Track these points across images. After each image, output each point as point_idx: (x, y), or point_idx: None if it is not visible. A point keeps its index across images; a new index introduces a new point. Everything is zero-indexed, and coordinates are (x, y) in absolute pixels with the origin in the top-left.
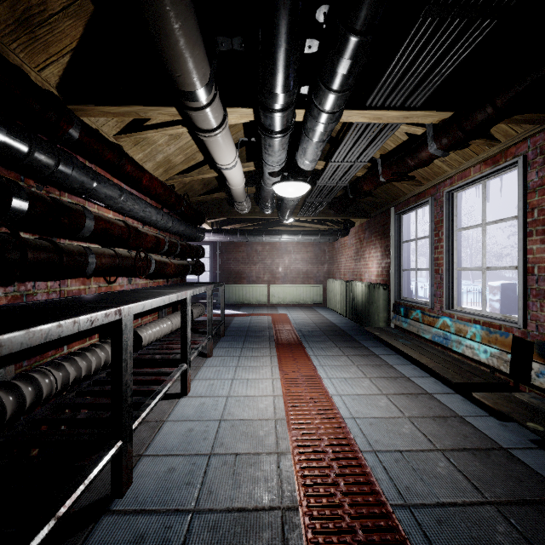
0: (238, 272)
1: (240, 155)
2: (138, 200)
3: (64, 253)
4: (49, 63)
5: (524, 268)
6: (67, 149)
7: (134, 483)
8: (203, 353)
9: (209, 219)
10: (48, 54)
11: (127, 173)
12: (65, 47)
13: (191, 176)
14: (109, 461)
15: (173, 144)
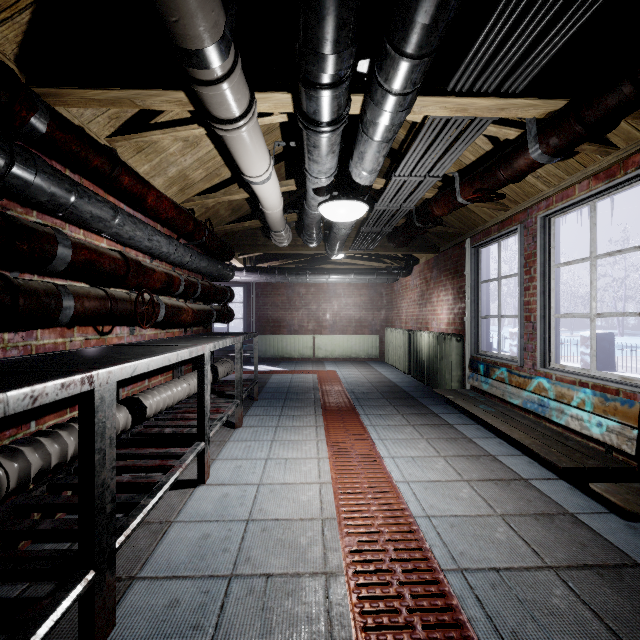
0: (276, 319)
1: (278, 173)
2: (141, 225)
3: (20, 292)
4: None
5: None
6: (36, 150)
7: (118, 626)
8: (231, 423)
9: (240, 254)
10: None
11: (124, 187)
12: None
13: (214, 197)
14: (70, 607)
15: (189, 153)
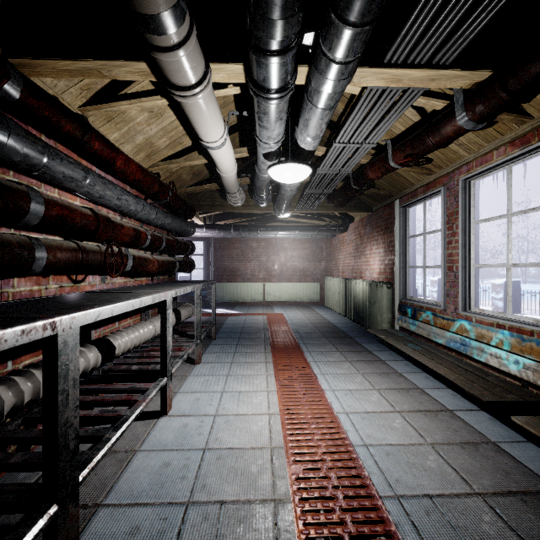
0: (232, 269)
1: (233, 142)
2: (110, 185)
3: None
4: None
5: None
6: (13, 116)
7: None
8: (192, 359)
9: (200, 213)
10: None
11: (95, 151)
12: None
13: (177, 163)
14: None
15: (154, 123)
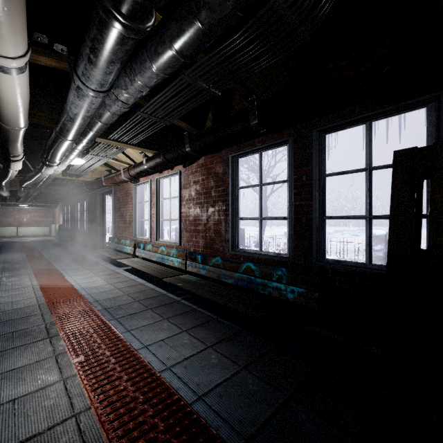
0: None
1: None
2: None
3: None
4: None
5: (71, 221)
6: None
7: None
8: None
9: None
10: None
11: None
12: None
13: None
14: None
15: None
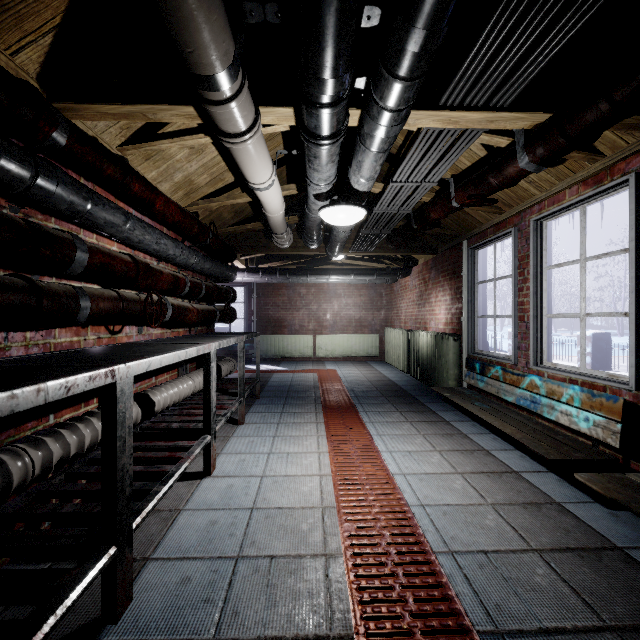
0: (277, 319)
1: (279, 176)
2: (150, 229)
3: (44, 294)
4: (25, 44)
5: (636, 315)
6: (54, 161)
7: (135, 600)
8: (234, 419)
9: (242, 255)
10: (22, 32)
11: (134, 194)
12: (45, 22)
13: (218, 201)
14: (96, 577)
15: (195, 160)
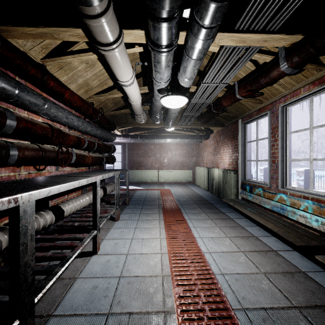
0: (139, 162)
1: (139, 83)
2: (61, 109)
3: None
4: None
5: None
6: None
7: None
8: (113, 218)
9: (119, 128)
10: None
11: (51, 87)
12: None
13: (104, 96)
14: None
15: (89, 71)
